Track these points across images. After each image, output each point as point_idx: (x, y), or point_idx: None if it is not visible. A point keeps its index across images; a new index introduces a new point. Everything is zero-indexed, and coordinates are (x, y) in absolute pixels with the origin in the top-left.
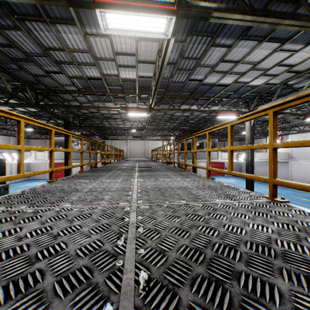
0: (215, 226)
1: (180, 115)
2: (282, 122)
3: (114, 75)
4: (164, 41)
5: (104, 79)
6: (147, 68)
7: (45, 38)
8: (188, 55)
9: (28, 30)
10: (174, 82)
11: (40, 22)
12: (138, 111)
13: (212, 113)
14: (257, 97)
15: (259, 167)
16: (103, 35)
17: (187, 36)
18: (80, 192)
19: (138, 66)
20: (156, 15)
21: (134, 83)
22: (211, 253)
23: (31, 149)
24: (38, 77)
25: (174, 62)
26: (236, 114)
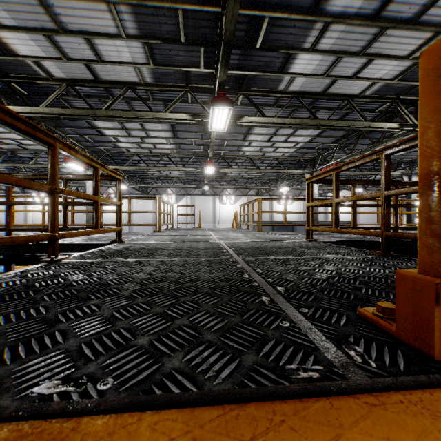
0: None
1: None
2: None
3: None
4: None
5: None
6: None
7: None
8: None
9: None
10: None
11: None
12: None
13: None
14: None
15: None
16: None
17: None
18: None
19: None
20: None
21: None
22: None
23: None
24: None
25: None
26: None
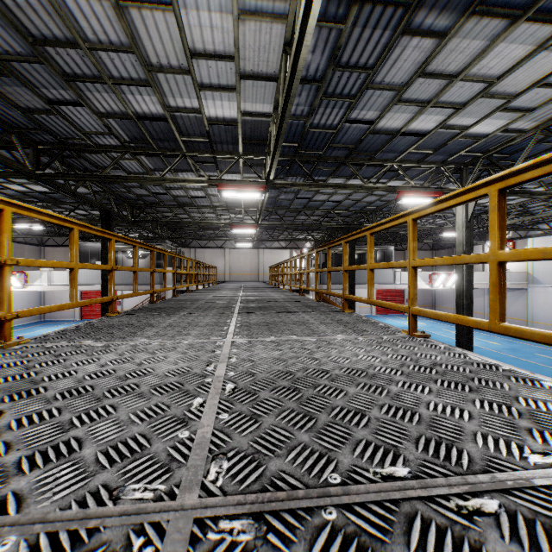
0: None
1: (326, 199)
2: (517, 214)
3: (191, 110)
4: (299, 8)
5: (172, 119)
6: (259, 93)
7: (29, 12)
8: (348, 60)
9: None
10: (315, 127)
11: None
12: (243, 188)
13: (387, 196)
14: (482, 159)
15: None
16: (159, 2)
17: (351, 5)
18: (32, 399)
19: (241, 88)
20: None
21: (235, 129)
22: None
23: None
24: (36, 115)
25: (317, 77)
26: (439, 195)
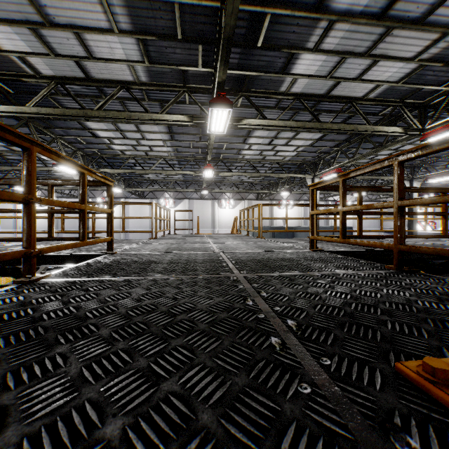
0: None
1: None
2: None
3: None
4: None
5: None
6: None
7: None
8: None
9: None
10: None
11: None
12: None
13: None
14: None
15: None
16: None
17: None
18: None
19: None
20: None
21: None
22: None
23: None
24: None
25: None
26: None
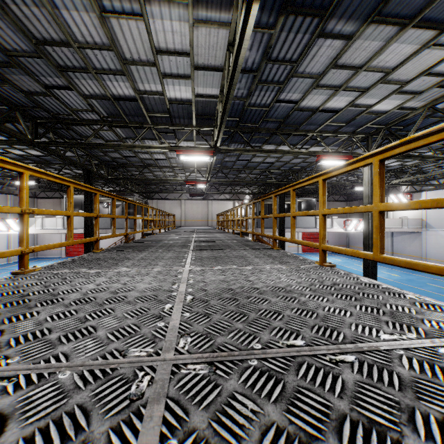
0: None
1: (261, 161)
2: (413, 172)
3: (156, 93)
4: (239, 19)
5: (141, 99)
6: (209, 80)
7: (34, 21)
8: (277, 56)
9: (1, 4)
10: (252, 105)
11: None
12: (196, 153)
13: (310, 158)
14: (383, 130)
15: None
16: (133, 14)
17: (278, 16)
18: (55, 305)
19: (194, 76)
20: None
21: (190, 107)
22: None
23: None
24: (35, 97)
25: (253, 68)
26: (349, 158)
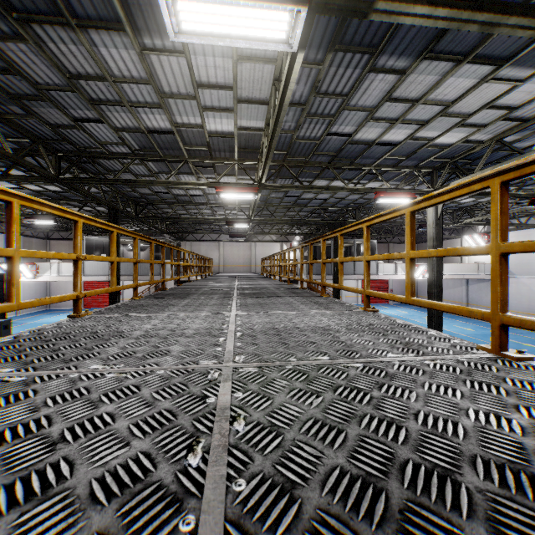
0: (397, 417)
1: (313, 197)
2: (489, 210)
3: (195, 126)
4: (285, 60)
5: (177, 132)
6: (253, 113)
7: (70, 57)
8: (327, 89)
9: (38, 41)
10: (301, 138)
11: (60, 26)
12: (239, 190)
13: (369, 194)
14: (449, 165)
15: (449, 289)
16: (174, 50)
17: (327, 52)
18: (126, 338)
19: (238, 109)
20: (271, 5)
21: (232, 140)
22: (401, 492)
23: (36, 257)
24: (61, 130)
25: (302, 101)
26: (411, 195)
